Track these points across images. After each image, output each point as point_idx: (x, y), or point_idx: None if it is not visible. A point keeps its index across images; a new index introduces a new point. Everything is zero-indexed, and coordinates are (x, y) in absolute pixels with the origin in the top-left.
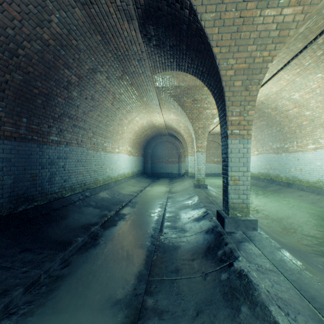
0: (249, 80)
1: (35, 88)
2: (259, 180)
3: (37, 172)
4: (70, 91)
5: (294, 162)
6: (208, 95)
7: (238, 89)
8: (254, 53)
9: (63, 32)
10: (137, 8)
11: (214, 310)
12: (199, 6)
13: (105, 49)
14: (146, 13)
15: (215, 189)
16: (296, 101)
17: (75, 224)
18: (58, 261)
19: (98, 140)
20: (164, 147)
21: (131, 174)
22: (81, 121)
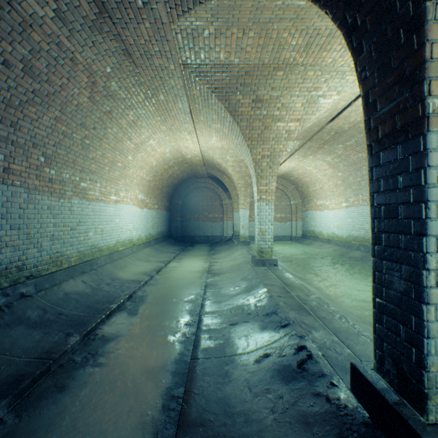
0: None
1: None
2: (350, 248)
3: None
4: None
5: None
6: (283, 91)
7: None
8: None
9: None
10: None
11: None
12: None
13: None
14: None
15: (286, 264)
16: None
17: None
18: None
19: (64, 175)
20: (201, 195)
21: (145, 239)
22: (0, 122)
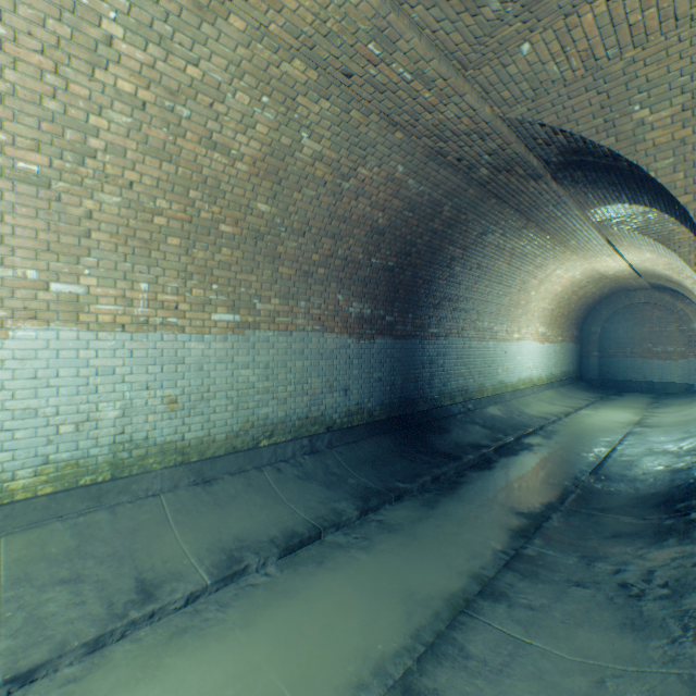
0: None
1: (419, 279)
2: None
3: (419, 372)
4: (452, 268)
5: None
6: None
7: None
8: None
9: (452, 214)
10: (548, 165)
11: (635, 538)
12: (641, 158)
13: (499, 208)
14: (561, 165)
15: None
16: None
17: (460, 440)
18: (452, 470)
19: (485, 324)
20: (637, 317)
21: (545, 379)
22: (462, 301)
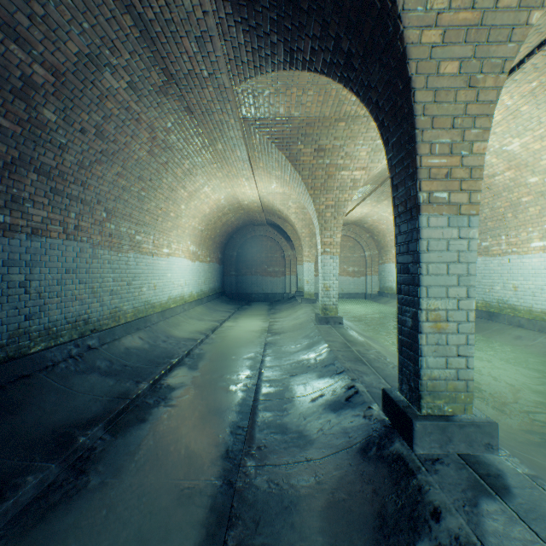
0: (480, 60)
1: None
2: None
3: None
4: (35, 107)
5: (501, 273)
6: (346, 141)
7: (448, 84)
8: None
9: None
10: None
11: None
12: None
13: (113, 2)
14: None
15: (355, 323)
16: (512, 156)
17: (37, 425)
18: None
19: (122, 229)
20: (259, 246)
21: (197, 296)
22: (73, 182)
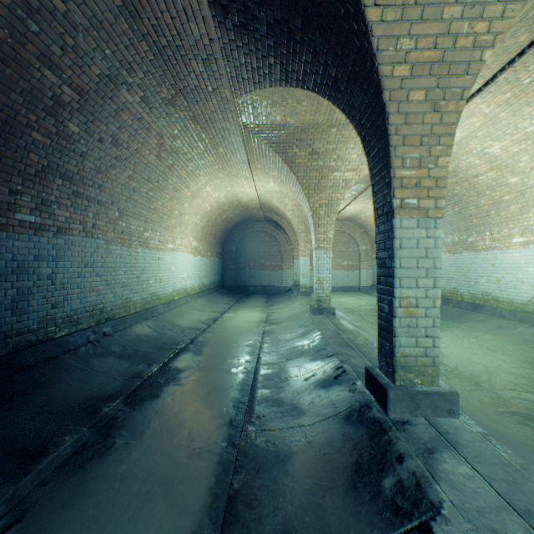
0: (442, 89)
1: None
2: None
3: None
4: (62, 122)
5: (485, 267)
6: (338, 145)
7: (417, 109)
8: (456, 26)
9: None
10: None
11: None
12: None
13: (132, 32)
14: None
15: (347, 314)
16: (494, 158)
17: (67, 398)
18: None
19: (132, 227)
20: (257, 241)
21: (198, 289)
22: (92, 186)
